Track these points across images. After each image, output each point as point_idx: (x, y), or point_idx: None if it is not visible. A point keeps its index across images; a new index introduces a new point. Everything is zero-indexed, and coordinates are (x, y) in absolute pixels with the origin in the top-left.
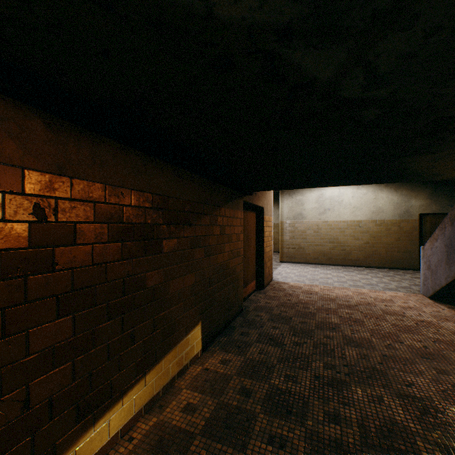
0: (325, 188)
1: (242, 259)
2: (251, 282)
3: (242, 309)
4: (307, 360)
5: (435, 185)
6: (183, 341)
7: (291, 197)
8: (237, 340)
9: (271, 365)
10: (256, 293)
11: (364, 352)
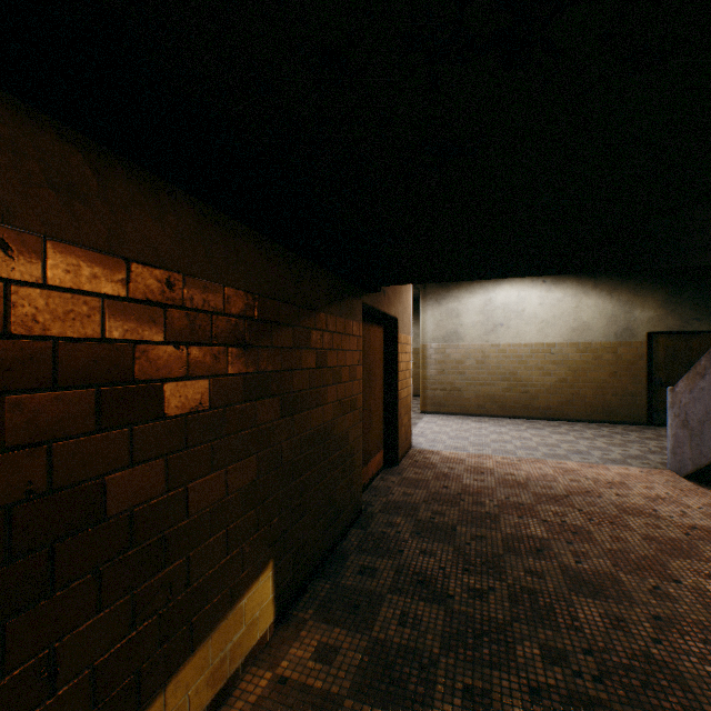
0: (496, 290)
1: (359, 414)
2: (375, 455)
3: (361, 511)
4: (504, 640)
5: (673, 286)
6: (227, 621)
7: (439, 305)
8: (351, 588)
9: (428, 657)
10: (384, 473)
11: (614, 612)
